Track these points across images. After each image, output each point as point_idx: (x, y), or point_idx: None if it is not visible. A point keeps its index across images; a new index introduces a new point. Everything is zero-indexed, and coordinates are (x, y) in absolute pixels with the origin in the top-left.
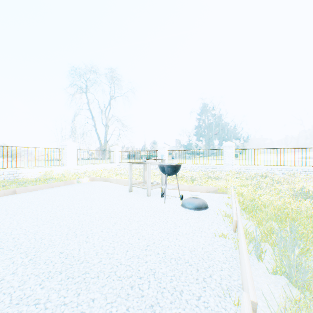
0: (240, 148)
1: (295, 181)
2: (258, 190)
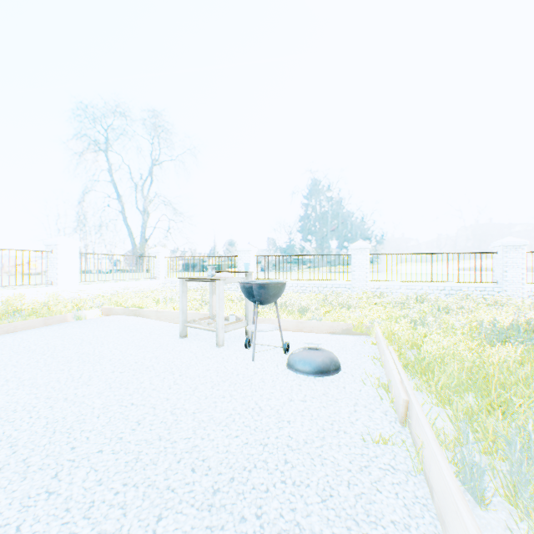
0: (378, 253)
1: (473, 308)
2: (421, 328)
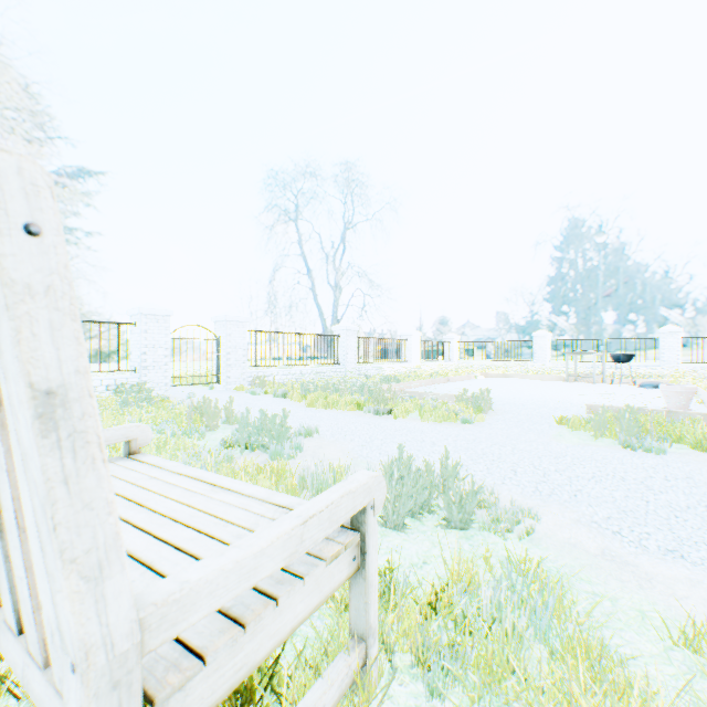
0: (692, 336)
1: None
2: None
